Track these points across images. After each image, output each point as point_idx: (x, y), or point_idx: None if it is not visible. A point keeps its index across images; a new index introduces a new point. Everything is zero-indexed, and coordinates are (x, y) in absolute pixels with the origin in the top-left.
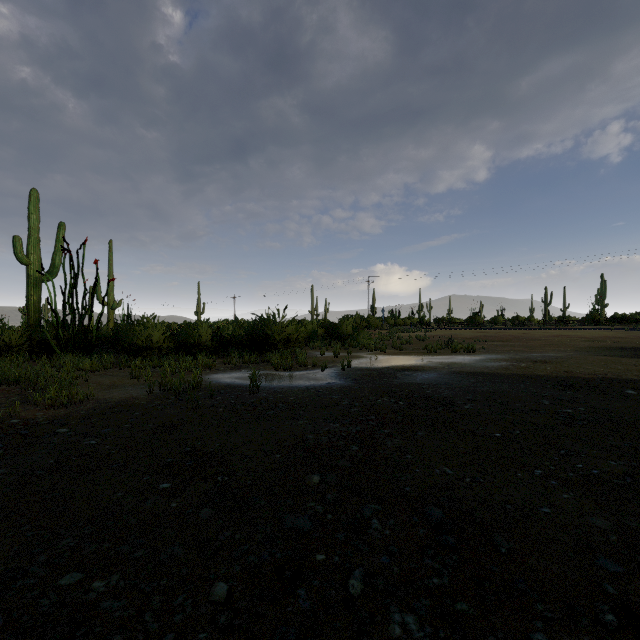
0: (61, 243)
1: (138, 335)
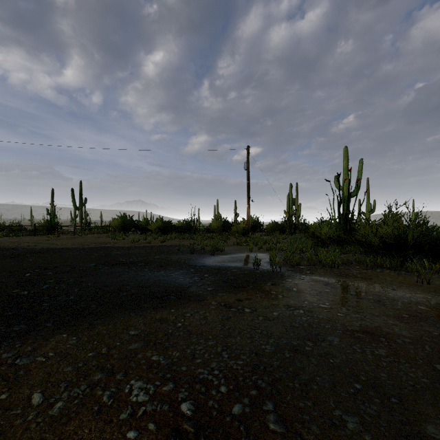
0: (359, 172)
1: (318, 229)
